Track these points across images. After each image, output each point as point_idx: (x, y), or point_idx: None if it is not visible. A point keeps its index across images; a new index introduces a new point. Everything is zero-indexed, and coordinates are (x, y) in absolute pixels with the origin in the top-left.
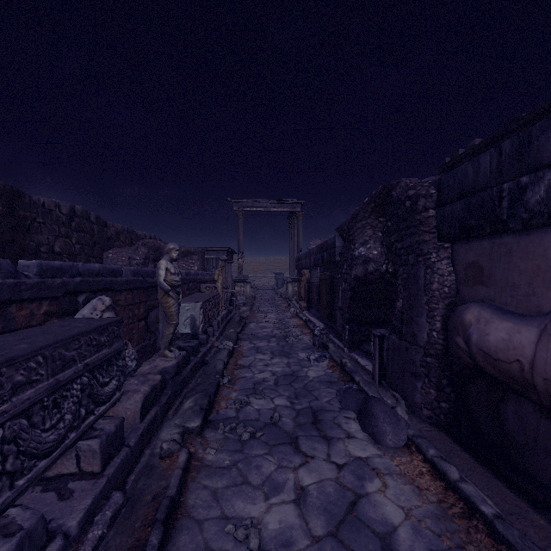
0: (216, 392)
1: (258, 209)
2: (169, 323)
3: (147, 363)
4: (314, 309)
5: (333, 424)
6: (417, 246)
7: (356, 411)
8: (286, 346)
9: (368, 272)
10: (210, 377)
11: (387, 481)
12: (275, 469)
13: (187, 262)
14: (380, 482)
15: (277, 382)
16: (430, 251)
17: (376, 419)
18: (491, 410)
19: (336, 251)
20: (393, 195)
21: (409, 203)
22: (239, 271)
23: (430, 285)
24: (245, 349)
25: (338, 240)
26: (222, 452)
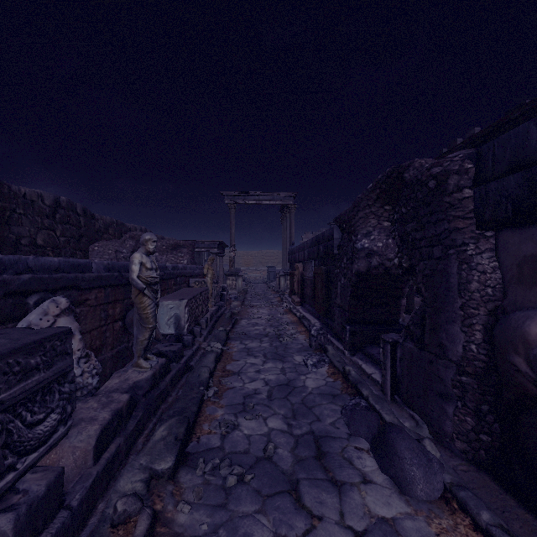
0: (198, 409)
1: (250, 202)
2: (144, 327)
3: (117, 375)
4: (308, 304)
5: (342, 460)
6: (447, 236)
7: (369, 438)
8: (280, 347)
9: (372, 266)
10: (193, 389)
11: None
12: None
13: (176, 255)
14: None
15: (271, 395)
16: (465, 242)
17: (401, 459)
18: None
19: (333, 244)
20: (405, 178)
21: (434, 183)
22: (231, 265)
23: (466, 285)
24: (235, 350)
25: (336, 232)
26: (199, 508)
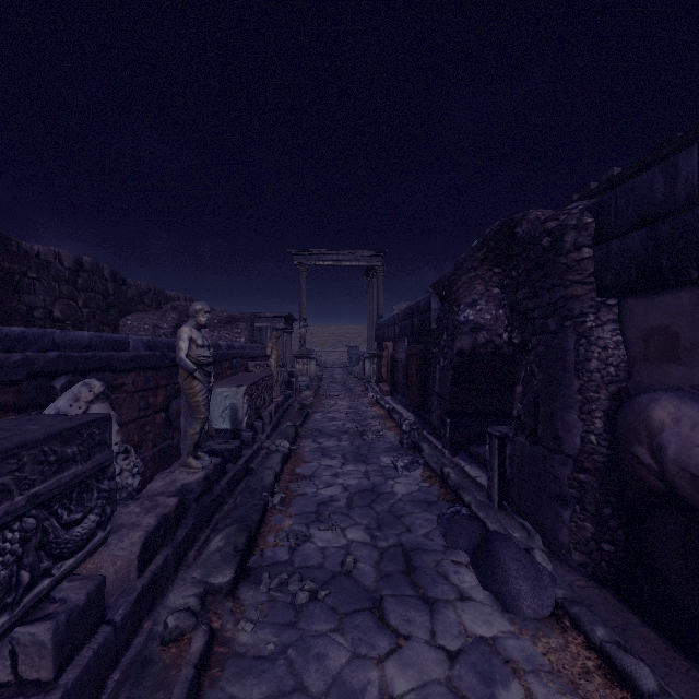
0: (262, 519)
1: (326, 263)
2: (194, 417)
3: (161, 477)
4: (400, 394)
5: (436, 575)
6: (563, 304)
7: (470, 551)
8: (363, 446)
9: (478, 344)
10: (254, 495)
11: (533, 687)
12: (347, 661)
13: (231, 331)
14: (520, 689)
15: (351, 502)
16: (584, 312)
17: (505, 572)
18: (693, 563)
19: (431, 316)
20: (517, 233)
21: (548, 240)
22: (301, 344)
23: (585, 363)
24: (307, 450)
25: (434, 301)
26: (264, 627)
